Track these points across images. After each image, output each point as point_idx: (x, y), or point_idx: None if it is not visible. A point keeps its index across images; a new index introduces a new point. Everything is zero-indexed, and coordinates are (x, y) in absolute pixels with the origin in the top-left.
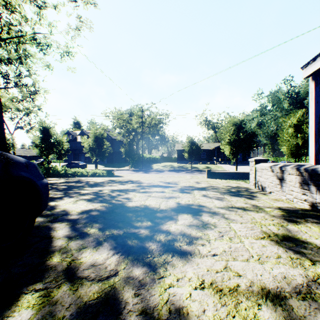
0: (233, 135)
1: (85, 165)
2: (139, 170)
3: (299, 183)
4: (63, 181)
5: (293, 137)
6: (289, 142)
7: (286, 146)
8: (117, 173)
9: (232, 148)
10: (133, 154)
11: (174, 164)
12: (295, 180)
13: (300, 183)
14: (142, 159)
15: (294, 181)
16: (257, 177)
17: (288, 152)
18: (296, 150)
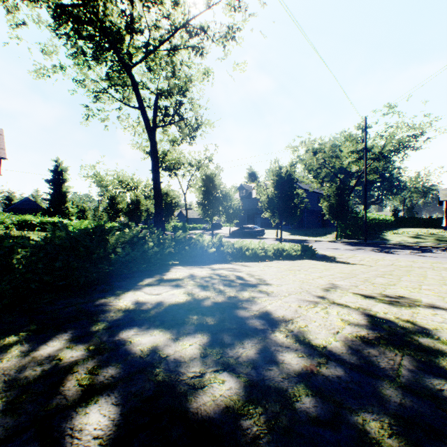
0: None
1: (261, 232)
2: (359, 243)
3: None
4: (180, 301)
5: None
6: None
7: None
8: (317, 248)
9: None
10: (345, 212)
11: (441, 233)
12: None
13: None
14: (364, 222)
15: None
16: None
17: None
18: None
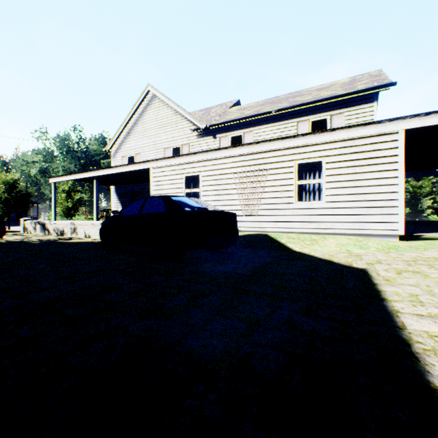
0: (6, 194)
1: None
2: None
3: (40, 227)
4: None
5: (67, 200)
6: (64, 204)
7: (61, 207)
8: None
9: (4, 207)
10: None
11: None
12: (39, 226)
13: (40, 227)
14: None
15: (39, 226)
16: (26, 228)
17: (63, 213)
18: (69, 211)
